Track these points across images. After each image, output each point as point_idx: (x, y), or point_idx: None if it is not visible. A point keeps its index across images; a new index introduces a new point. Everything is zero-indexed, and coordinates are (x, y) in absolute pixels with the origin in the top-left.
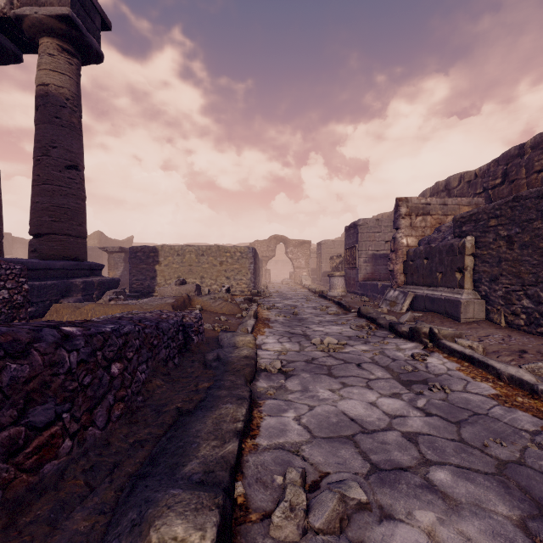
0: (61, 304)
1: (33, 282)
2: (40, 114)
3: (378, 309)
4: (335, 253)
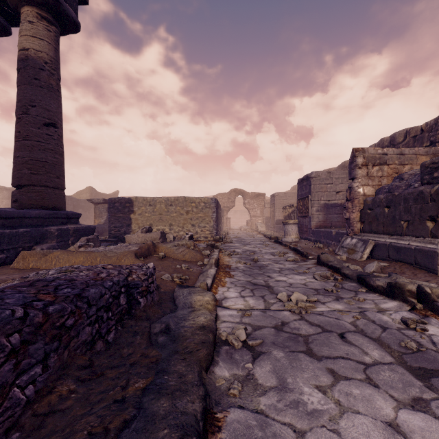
0: (29, 251)
1: (4, 229)
2: (21, 76)
3: (337, 256)
4: (287, 203)
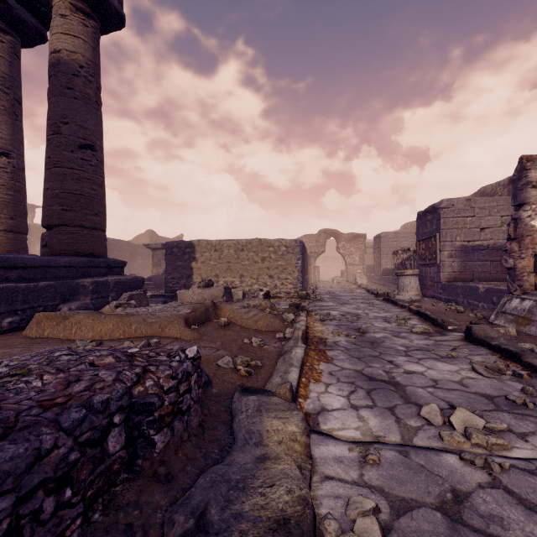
0: (46, 313)
1: (19, 283)
2: (51, 85)
3: (499, 329)
4: (398, 247)
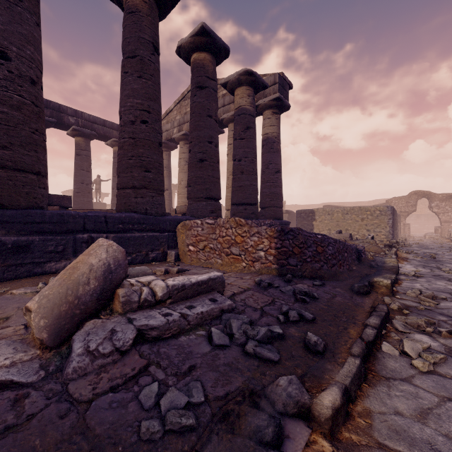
0: None
1: None
2: (264, 149)
3: None
4: None
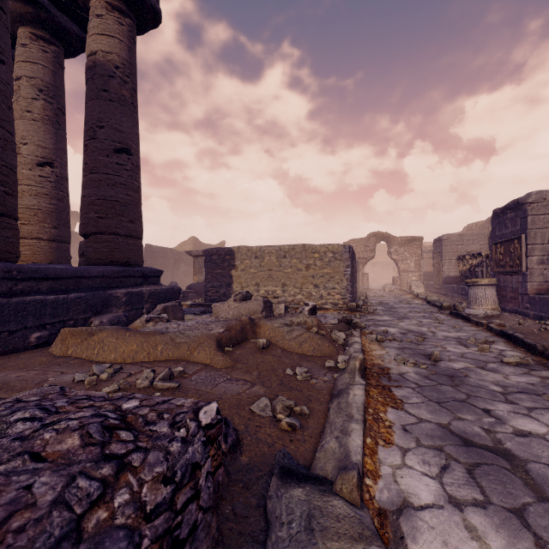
0: (72, 328)
1: (48, 295)
2: (88, 89)
3: None
4: (464, 251)
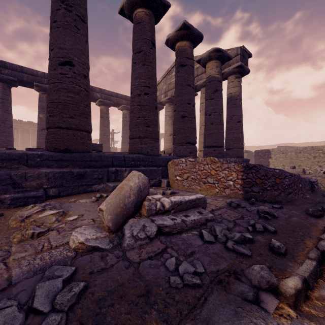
0: None
1: None
2: (229, 105)
3: None
4: None
